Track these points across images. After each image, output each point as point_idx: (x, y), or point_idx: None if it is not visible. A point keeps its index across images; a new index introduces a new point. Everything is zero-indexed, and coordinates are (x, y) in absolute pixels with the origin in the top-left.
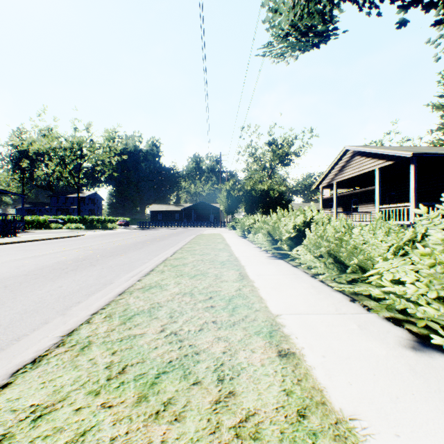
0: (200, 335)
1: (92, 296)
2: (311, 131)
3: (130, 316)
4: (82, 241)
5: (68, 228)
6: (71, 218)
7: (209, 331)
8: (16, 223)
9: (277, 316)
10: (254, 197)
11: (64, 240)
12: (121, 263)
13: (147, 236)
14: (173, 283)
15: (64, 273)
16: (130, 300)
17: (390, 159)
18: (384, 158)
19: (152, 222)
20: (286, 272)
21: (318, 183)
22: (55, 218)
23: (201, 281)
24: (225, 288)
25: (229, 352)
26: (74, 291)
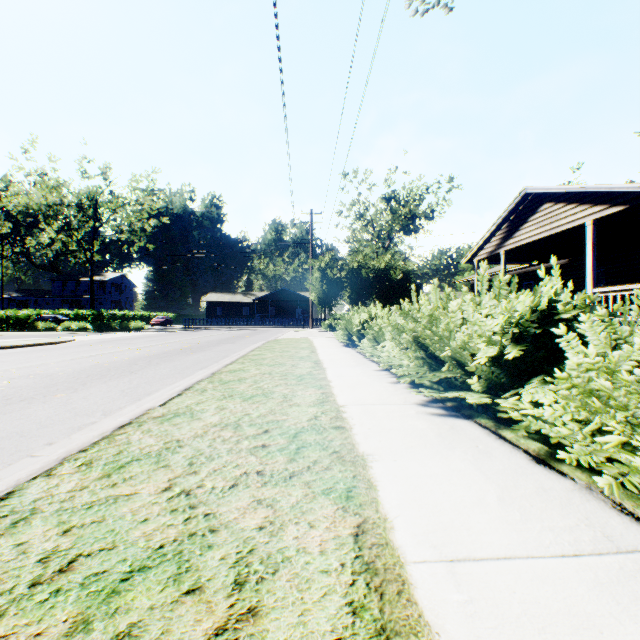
0: None
1: None
2: (451, 180)
3: None
4: (43, 353)
5: (65, 329)
6: (79, 313)
7: None
8: None
9: None
10: (364, 279)
11: (14, 351)
12: (1, 434)
13: (178, 344)
14: None
15: None
16: None
17: (618, 202)
18: (606, 201)
19: (206, 319)
20: (553, 516)
21: (471, 254)
22: (55, 313)
23: None
24: None
25: None
26: None
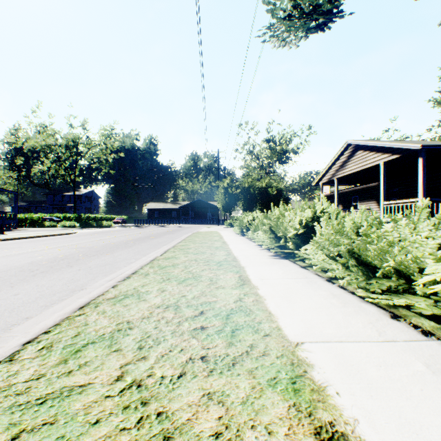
0: (178, 388)
1: (49, 308)
2: (310, 128)
3: (80, 346)
4: (70, 238)
5: (62, 226)
6: (66, 216)
7: (194, 378)
8: (3, 220)
9: (298, 346)
10: (252, 194)
11: (53, 238)
12: (103, 264)
13: (141, 234)
14: (155, 290)
15: (30, 276)
16: (91, 316)
17: (396, 152)
18: (390, 152)
19: (149, 220)
20: (295, 275)
21: (318, 179)
22: (51, 216)
23: (191, 287)
24: (221, 298)
25: (226, 433)
26: (29, 301)
